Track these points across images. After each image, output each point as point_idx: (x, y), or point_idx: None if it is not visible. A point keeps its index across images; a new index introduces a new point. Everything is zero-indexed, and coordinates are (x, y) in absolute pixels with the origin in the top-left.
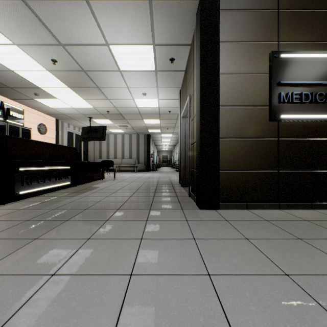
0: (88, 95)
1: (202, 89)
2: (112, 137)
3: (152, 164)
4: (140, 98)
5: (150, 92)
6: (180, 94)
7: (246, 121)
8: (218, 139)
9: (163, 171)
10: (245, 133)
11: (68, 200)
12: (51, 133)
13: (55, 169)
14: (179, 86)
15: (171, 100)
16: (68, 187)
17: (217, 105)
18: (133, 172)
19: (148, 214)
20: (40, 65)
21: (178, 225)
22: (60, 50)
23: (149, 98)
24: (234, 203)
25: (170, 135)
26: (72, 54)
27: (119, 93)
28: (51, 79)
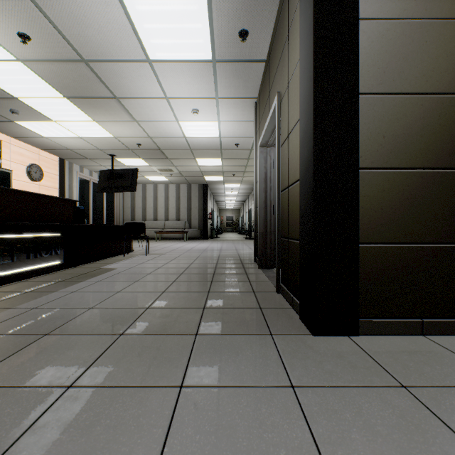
0: (102, 113)
1: (317, 53)
2: (150, 188)
3: (210, 229)
4: (189, 120)
5: (205, 107)
6: (255, 109)
7: (419, 129)
8: (356, 170)
9: (226, 239)
10: (418, 156)
11: (32, 302)
12: (51, 179)
13: (28, 239)
14: (254, 94)
15: (240, 124)
16: (58, 269)
17: (353, 90)
18: (181, 240)
19: (189, 355)
20: (1, 47)
21: (272, 413)
22: (29, 10)
23: (204, 119)
24: (392, 321)
25: (238, 185)
26: (55, 20)
27: (153, 110)
28: (31, 81)
